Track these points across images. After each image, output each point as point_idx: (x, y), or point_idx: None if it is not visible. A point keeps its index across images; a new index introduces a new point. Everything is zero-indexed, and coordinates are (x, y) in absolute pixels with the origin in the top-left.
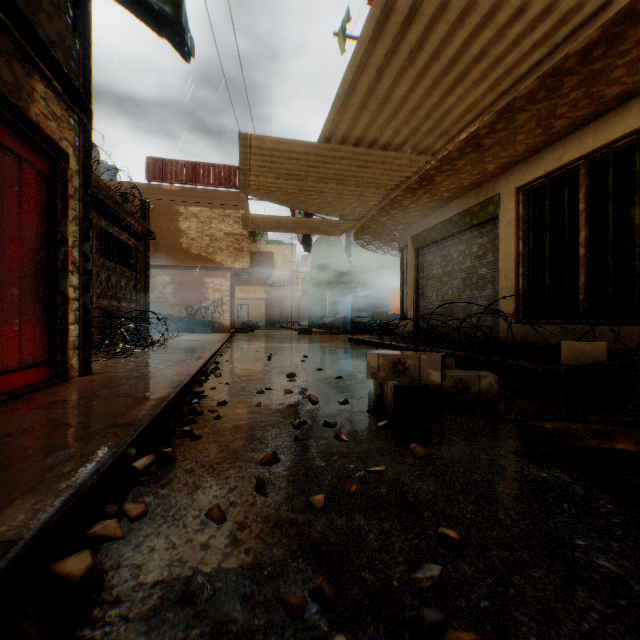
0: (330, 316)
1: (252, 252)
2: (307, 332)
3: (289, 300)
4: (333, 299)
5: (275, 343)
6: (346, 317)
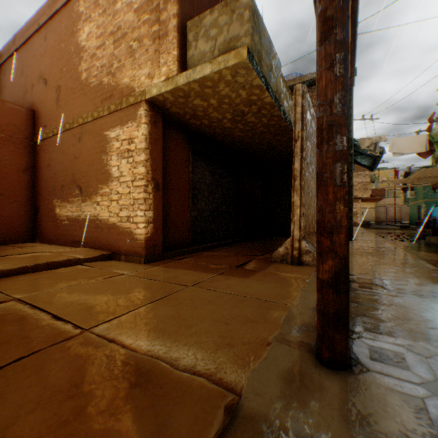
0: (423, 218)
1: (371, 189)
2: (405, 227)
3: (392, 207)
4: (426, 208)
5: (387, 231)
6: (434, 219)
